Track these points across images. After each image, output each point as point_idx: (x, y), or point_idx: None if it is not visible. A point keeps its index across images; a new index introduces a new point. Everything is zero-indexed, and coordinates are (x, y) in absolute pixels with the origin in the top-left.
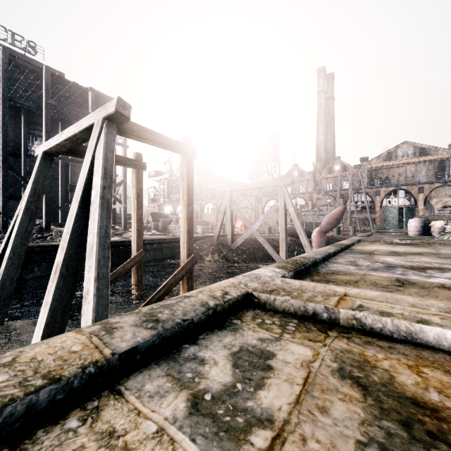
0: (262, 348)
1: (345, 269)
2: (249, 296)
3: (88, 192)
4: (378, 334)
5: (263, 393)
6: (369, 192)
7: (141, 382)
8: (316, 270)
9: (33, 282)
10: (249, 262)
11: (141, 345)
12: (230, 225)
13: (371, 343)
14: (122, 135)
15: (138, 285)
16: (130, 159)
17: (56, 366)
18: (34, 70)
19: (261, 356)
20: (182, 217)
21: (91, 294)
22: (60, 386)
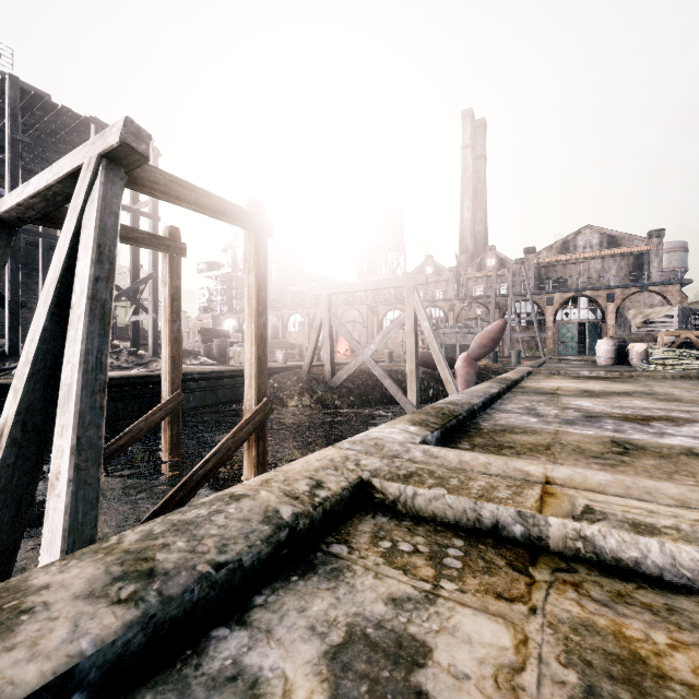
0: (398, 629)
1: (522, 423)
2: (363, 487)
3: (68, 288)
4: (630, 571)
5: None
6: (538, 299)
7: None
8: (475, 426)
9: None
10: (360, 408)
11: (89, 663)
12: (329, 349)
13: (626, 599)
14: (137, 190)
15: (173, 451)
16: (157, 236)
17: None
18: None
19: (397, 656)
20: (248, 335)
21: (64, 480)
22: None
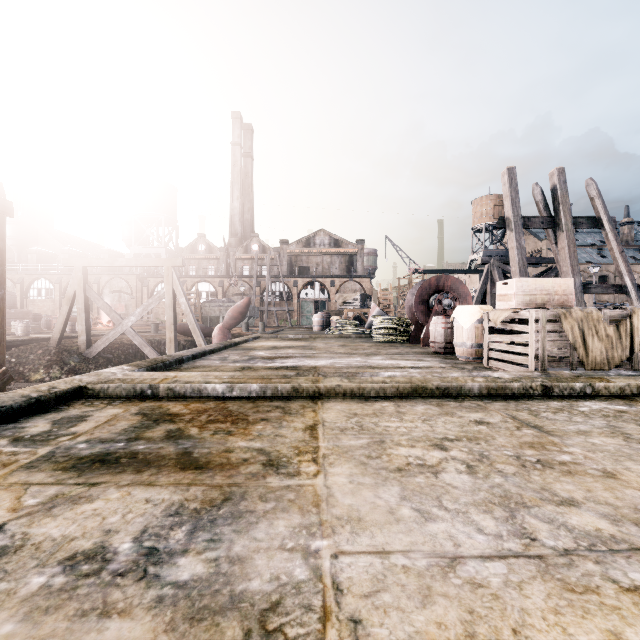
0: (83, 415)
1: (209, 364)
2: (82, 389)
3: None
4: (183, 396)
5: (74, 428)
6: (288, 281)
7: None
8: (178, 367)
9: None
10: None
11: None
12: (85, 321)
13: (173, 400)
14: None
15: None
16: None
17: None
18: None
19: (80, 417)
20: None
21: None
22: None
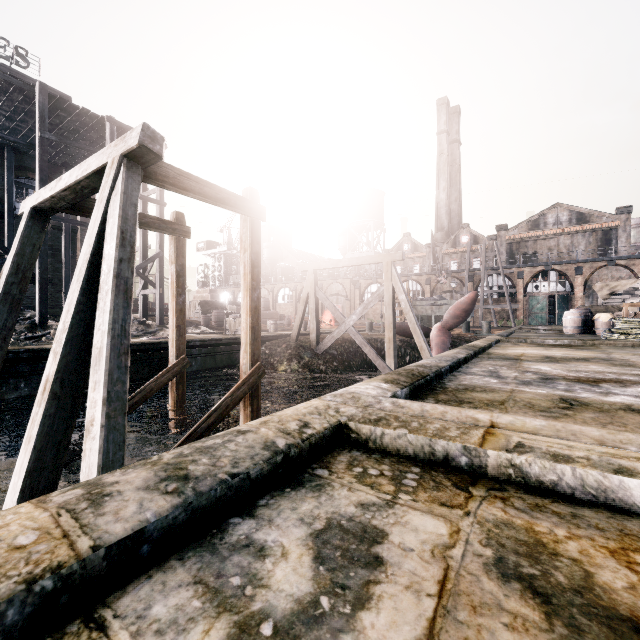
0: (364, 522)
1: (484, 383)
2: (342, 428)
3: (96, 268)
4: (549, 491)
5: (368, 617)
6: (509, 273)
7: (147, 599)
8: (441, 385)
9: (18, 404)
10: (342, 372)
11: (152, 527)
12: (315, 320)
13: (541, 508)
14: (151, 183)
15: (178, 408)
16: (165, 221)
17: None
18: (22, 89)
19: (362, 537)
20: (244, 307)
21: (98, 426)
22: None
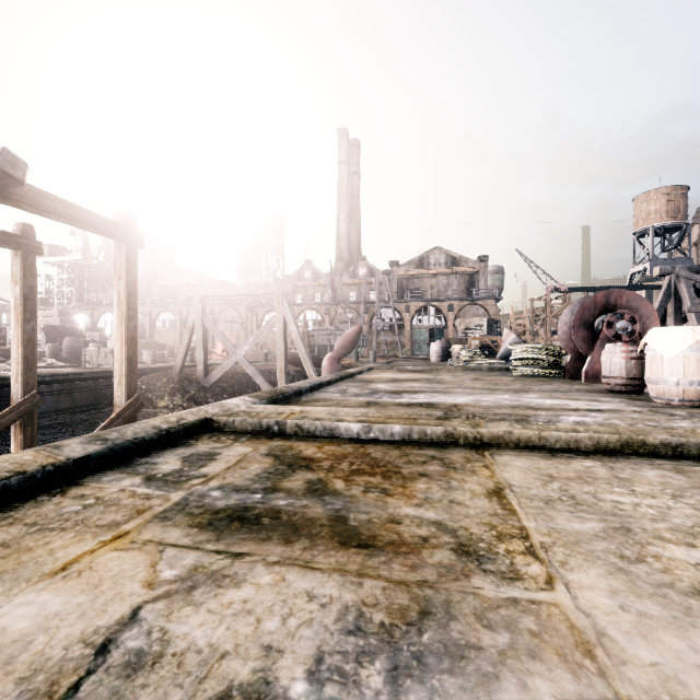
0: (212, 452)
1: (329, 397)
2: (208, 421)
3: None
4: (312, 435)
5: (204, 469)
6: (398, 306)
7: (98, 478)
8: (297, 400)
9: None
10: None
11: (94, 455)
12: (203, 350)
13: (302, 440)
14: (3, 202)
15: None
16: (8, 234)
17: (16, 467)
18: None
19: (209, 455)
20: (118, 337)
21: None
22: (27, 477)
